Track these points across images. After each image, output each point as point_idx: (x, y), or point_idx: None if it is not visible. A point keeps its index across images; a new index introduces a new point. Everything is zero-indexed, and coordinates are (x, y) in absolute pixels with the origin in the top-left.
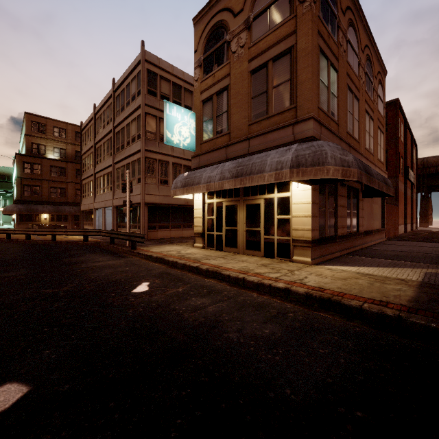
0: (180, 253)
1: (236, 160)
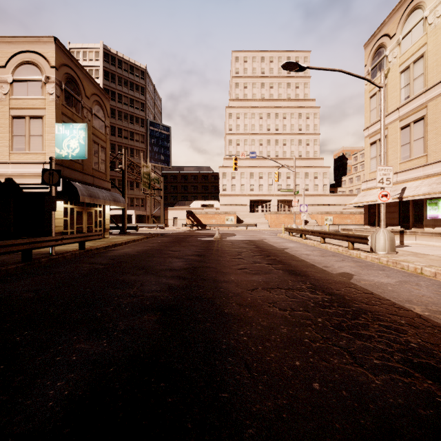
0: (95, 244)
1: (106, 190)
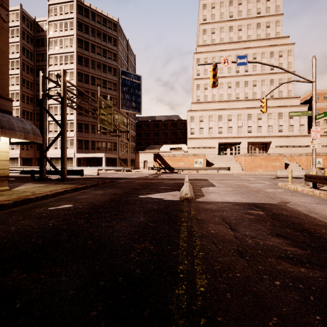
0: None
1: None
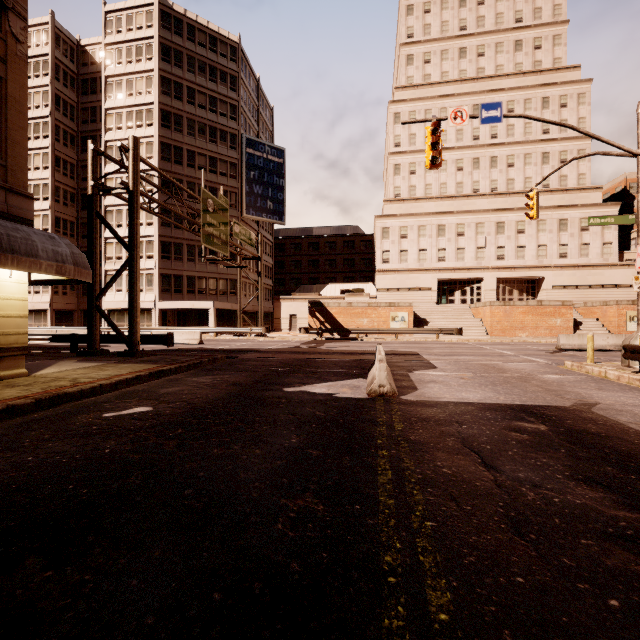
0: None
1: None
